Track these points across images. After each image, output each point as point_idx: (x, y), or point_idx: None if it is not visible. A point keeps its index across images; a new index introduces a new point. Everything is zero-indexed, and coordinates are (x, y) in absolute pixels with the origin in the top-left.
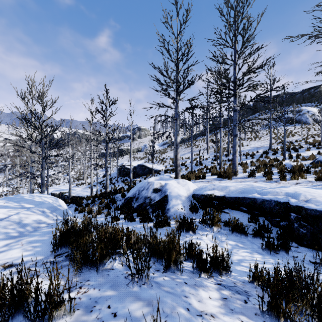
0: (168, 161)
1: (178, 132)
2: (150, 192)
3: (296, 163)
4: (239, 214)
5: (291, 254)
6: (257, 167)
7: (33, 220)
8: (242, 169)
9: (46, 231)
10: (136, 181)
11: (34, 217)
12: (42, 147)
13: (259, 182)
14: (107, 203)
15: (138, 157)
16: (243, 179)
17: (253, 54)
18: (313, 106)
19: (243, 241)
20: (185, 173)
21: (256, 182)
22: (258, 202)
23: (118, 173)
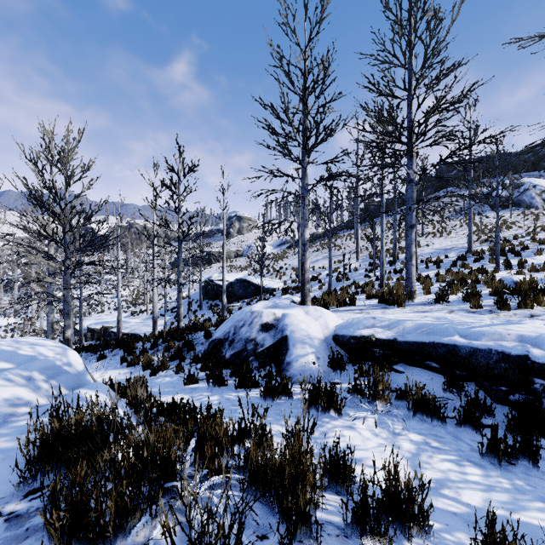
0: (289, 273)
1: (306, 221)
2: (255, 330)
3: (523, 277)
4: (424, 375)
5: (542, 466)
6: (451, 285)
7: (4, 398)
8: (421, 288)
9: (24, 425)
10: (233, 308)
11: (8, 391)
12: (65, 249)
13: (458, 312)
14: (178, 349)
15: (237, 266)
16: (426, 307)
17: (445, 76)
18: (543, 178)
19: (439, 433)
20: (318, 294)
21: (453, 313)
22: (463, 353)
23: (203, 294)
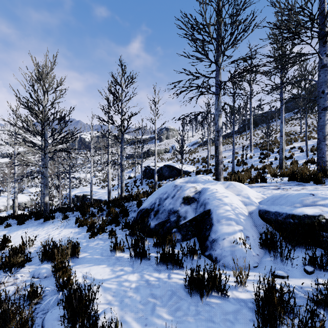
0: (200, 161)
1: (220, 112)
2: (177, 203)
3: None
4: None
5: None
6: None
7: None
8: None
9: None
10: (162, 184)
11: None
12: (45, 140)
13: None
14: (116, 214)
15: (165, 158)
16: None
17: None
18: None
19: None
20: (224, 175)
21: None
22: None
23: (144, 175)
